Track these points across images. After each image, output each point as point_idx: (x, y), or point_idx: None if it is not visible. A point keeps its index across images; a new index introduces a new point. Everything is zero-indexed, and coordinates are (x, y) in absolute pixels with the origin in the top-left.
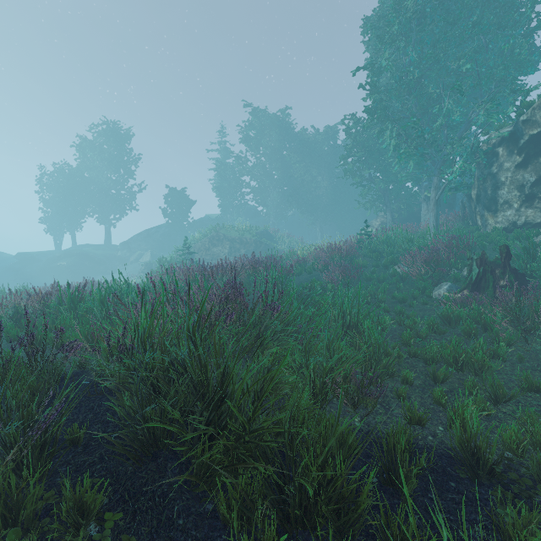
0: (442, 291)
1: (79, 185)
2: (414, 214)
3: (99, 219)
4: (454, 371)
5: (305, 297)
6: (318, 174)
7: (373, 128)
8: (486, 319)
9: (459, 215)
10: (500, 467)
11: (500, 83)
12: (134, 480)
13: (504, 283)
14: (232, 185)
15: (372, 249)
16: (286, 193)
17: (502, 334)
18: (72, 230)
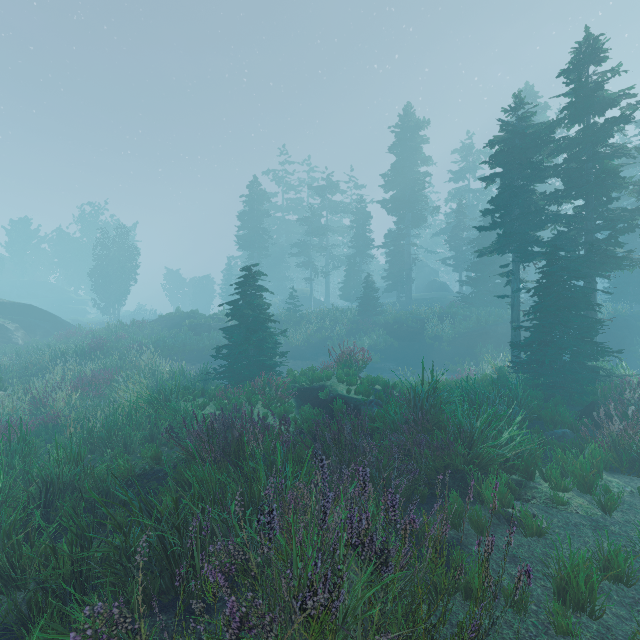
0: None
1: None
2: None
3: None
4: None
5: None
6: None
7: None
8: None
9: None
10: None
11: None
12: None
13: None
14: None
15: None
16: None
17: None
18: None
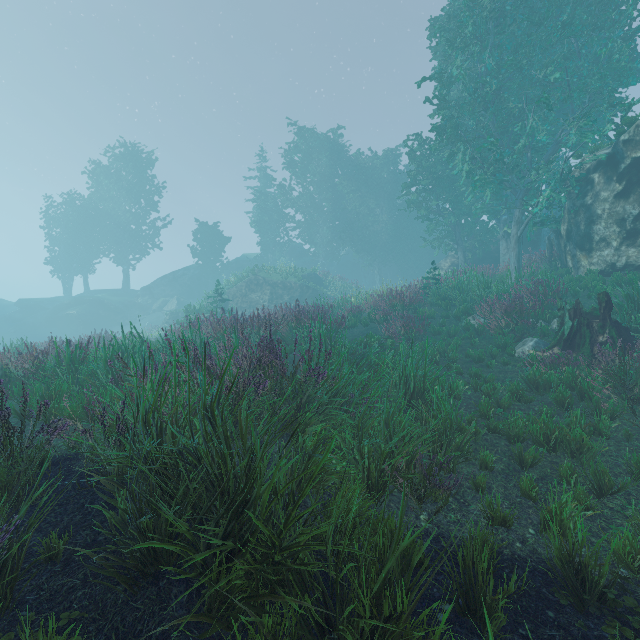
0: (527, 348)
1: (91, 219)
2: (491, 253)
3: (116, 259)
4: (545, 452)
5: (359, 356)
6: (376, 206)
7: (441, 151)
8: (583, 384)
9: (545, 255)
10: (614, 592)
11: (596, 96)
12: (126, 614)
13: (603, 339)
14: (273, 219)
15: (441, 296)
16: (338, 229)
17: (604, 404)
18: (83, 272)
